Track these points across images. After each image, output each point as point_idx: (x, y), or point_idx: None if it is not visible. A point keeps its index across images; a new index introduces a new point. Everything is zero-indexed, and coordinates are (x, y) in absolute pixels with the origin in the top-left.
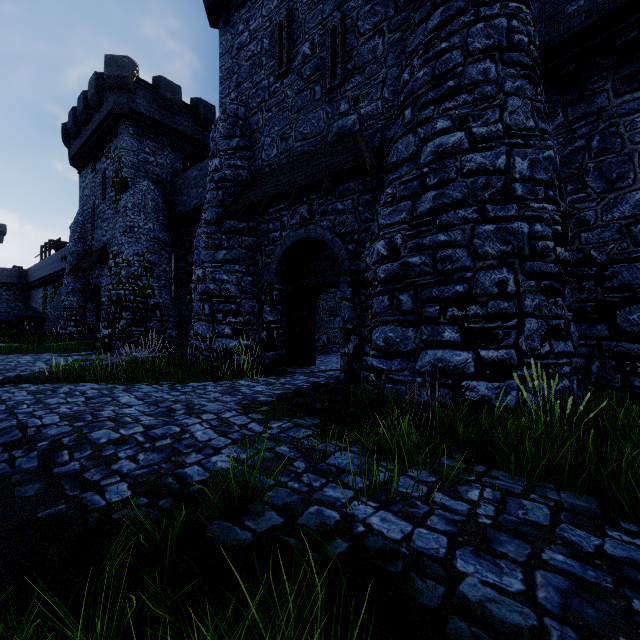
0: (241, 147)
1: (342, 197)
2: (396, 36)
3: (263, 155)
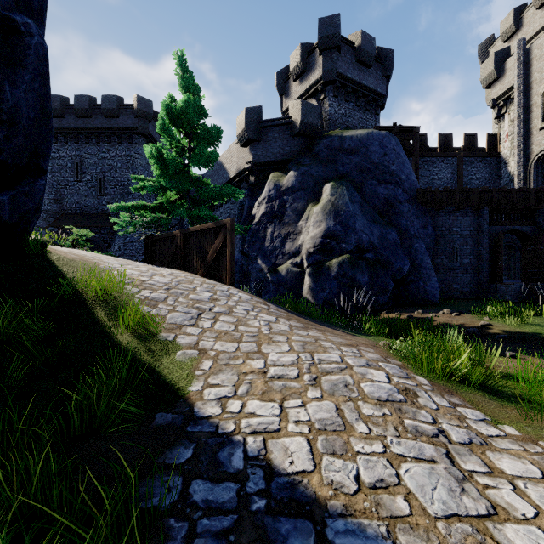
0: (56, 199)
1: (104, 229)
2: (121, 192)
3: (68, 205)
